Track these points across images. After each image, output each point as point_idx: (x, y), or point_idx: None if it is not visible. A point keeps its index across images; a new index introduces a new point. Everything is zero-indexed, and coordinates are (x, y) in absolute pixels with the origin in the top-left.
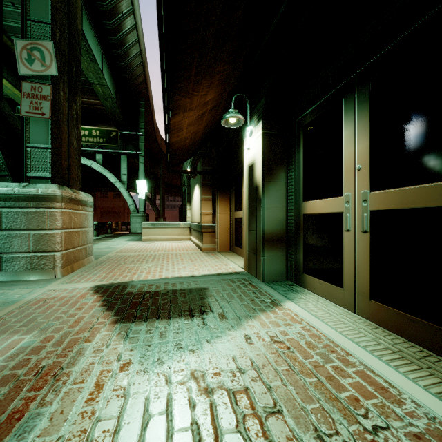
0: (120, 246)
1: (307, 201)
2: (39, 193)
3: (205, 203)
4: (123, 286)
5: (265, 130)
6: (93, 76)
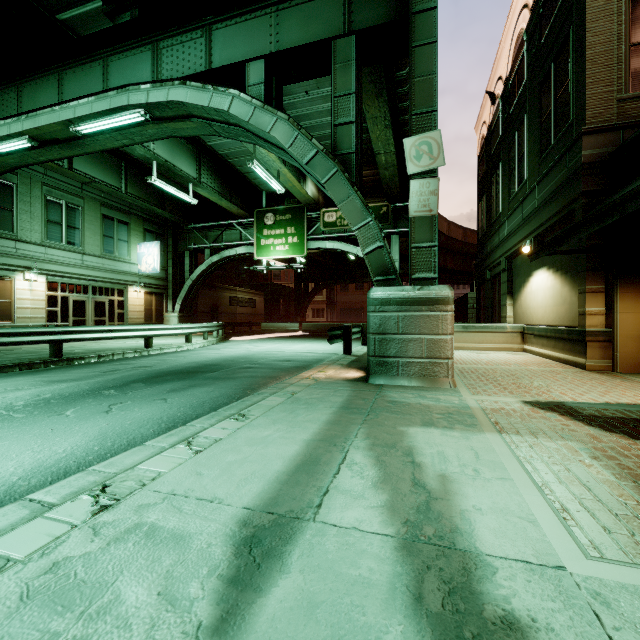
0: None
1: None
2: (433, 296)
3: (591, 297)
4: (566, 407)
5: None
6: (381, 145)
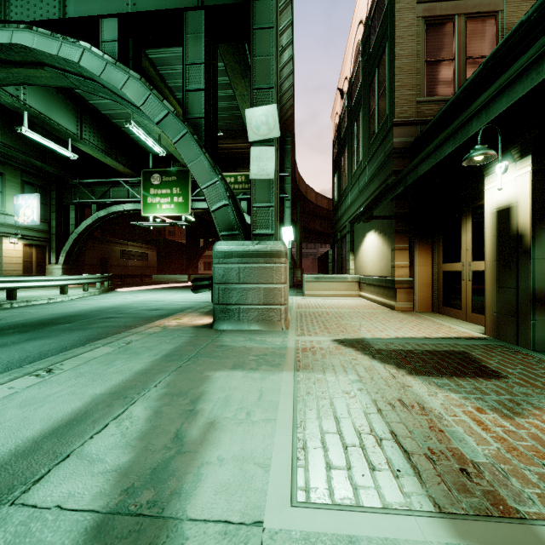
0: (290, 301)
1: None
2: (269, 250)
3: (399, 253)
4: (364, 343)
5: (536, 166)
6: None
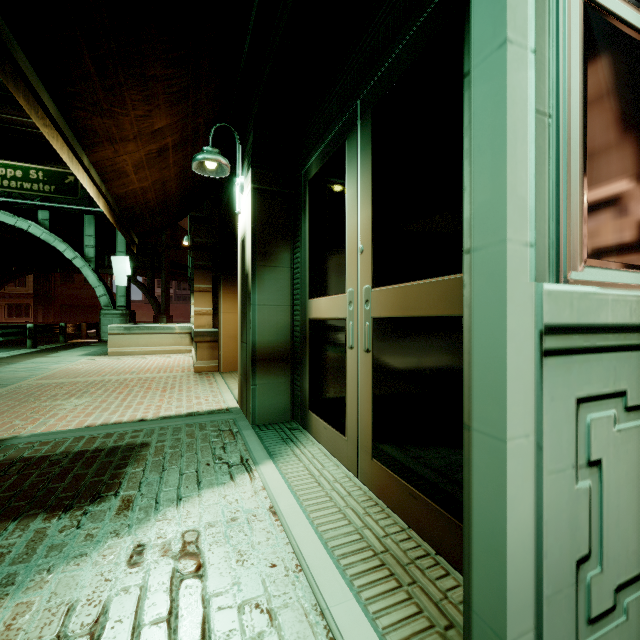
0: (59, 365)
1: (313, 298)
2: None
3: (200, 296)
4: None
5: (257, 185)
6: None
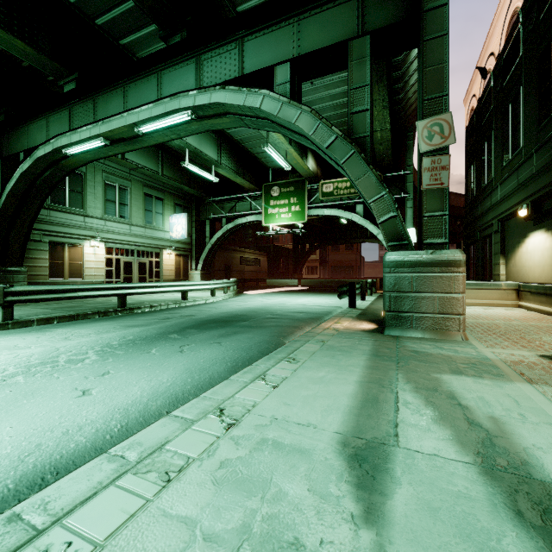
0: None
1: None
2: (445, 259)
3: None
4: None
5: None
6: (378, 123)
